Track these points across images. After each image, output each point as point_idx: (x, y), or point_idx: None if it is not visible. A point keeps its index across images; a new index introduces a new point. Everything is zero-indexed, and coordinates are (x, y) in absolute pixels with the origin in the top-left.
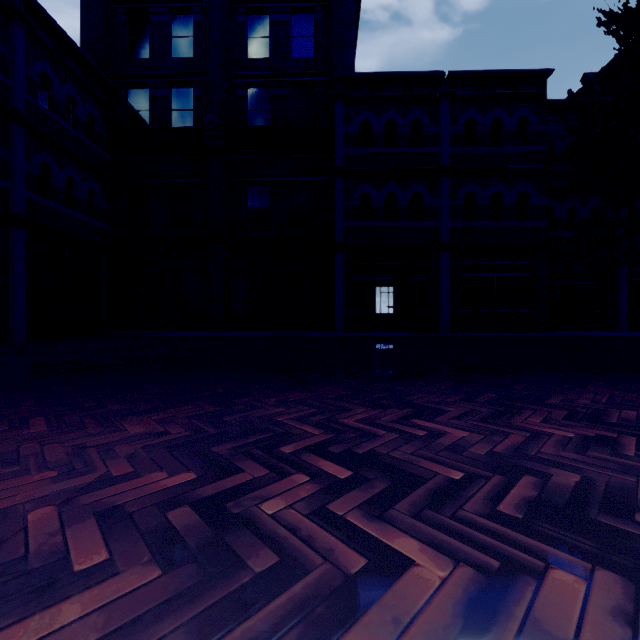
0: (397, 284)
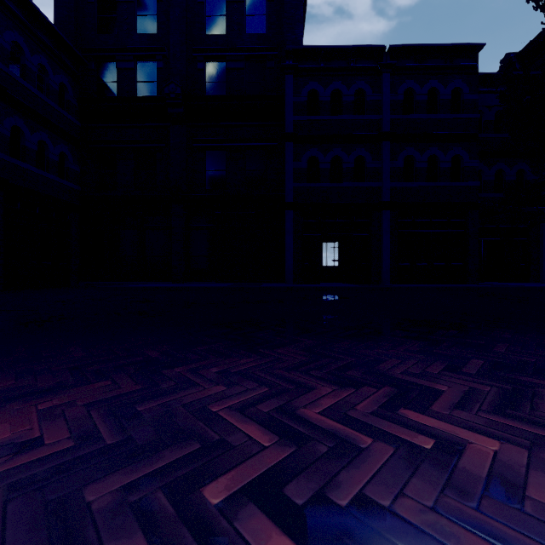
0: (341, 240)
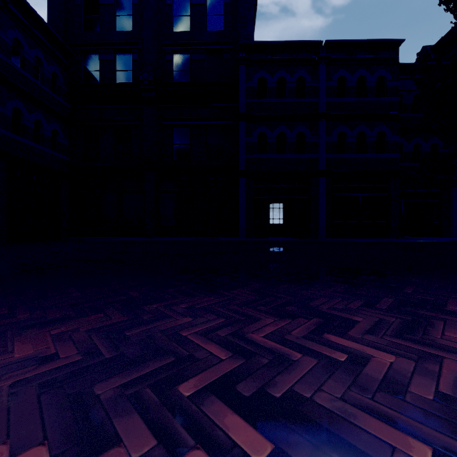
0: (286, 201)
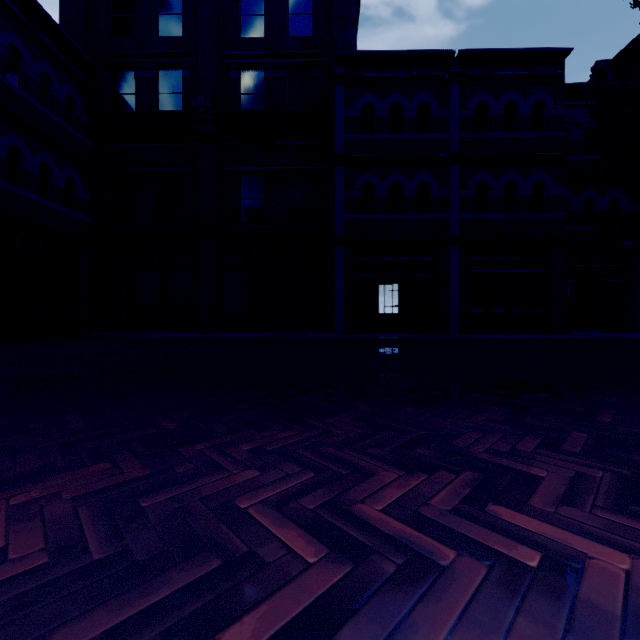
0: (402, 281)
